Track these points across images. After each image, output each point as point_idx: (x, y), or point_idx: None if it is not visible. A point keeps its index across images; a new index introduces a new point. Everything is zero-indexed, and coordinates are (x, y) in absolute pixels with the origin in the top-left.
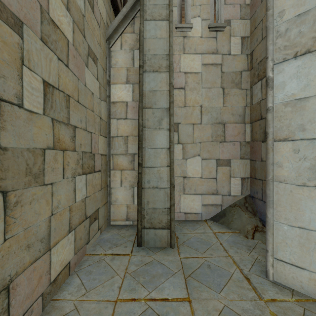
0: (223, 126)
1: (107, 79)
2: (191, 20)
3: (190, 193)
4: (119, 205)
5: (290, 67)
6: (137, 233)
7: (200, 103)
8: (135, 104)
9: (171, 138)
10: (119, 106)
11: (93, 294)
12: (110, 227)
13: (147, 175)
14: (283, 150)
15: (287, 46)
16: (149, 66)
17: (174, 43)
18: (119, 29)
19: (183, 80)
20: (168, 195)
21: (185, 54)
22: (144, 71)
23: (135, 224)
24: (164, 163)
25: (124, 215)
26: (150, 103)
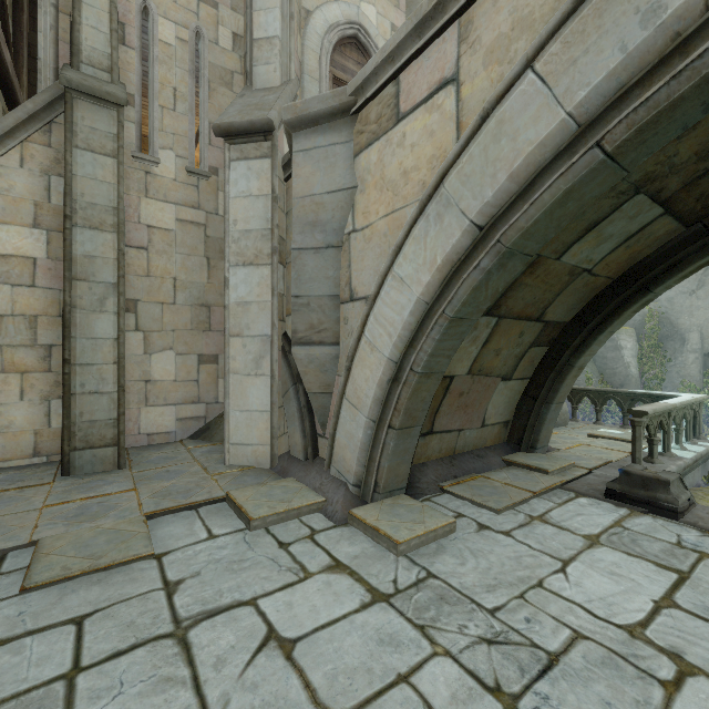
0: (209, 309)
1: None
2: (160, 152)
3: (157, 404)
4: (17, 433)
5: (241, 273)
6: (63, 458)
7: (174, 275)
8: (52, 265)
9: (120, 325)
10: (18, 264)
11: (4, 512)
12: None
13: (80, 375)
14: (236, 345)
15: (239, 254)
16: (84, 219)
17: (129, 177)
18: (17, 132)
19: (145, 236)
20: (116, 402)
21: (149, 198)
22: (74, 224)
23: (53, 461)
24: (109, 359)
25: (29, 447)
26: (85, 273)
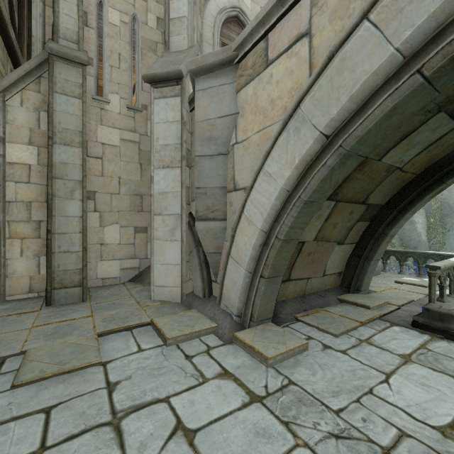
0: (141, 197)
1: (2, 136)
2: (110, 95)
3: (108, 259)
4: (18, 277)
5: (161, 173)
6: (46, 294)
7: (119, 175)
8: (41, 169)
9: (83, 208)
10: (19, 169)
11: (6, 330)
12: (6, 302)
13: (58, 240)
14: (158, 220)
15: (160, 160)
16: (60, 139)
17: (90, 112)
18: (19, 84)
19: (100, 150)
20: (81, 258)
21: (103, 125)
22: (54, 142)
23: (42, 296)
24: (76, 229)
25: (26, 287)
26: (61, 174)
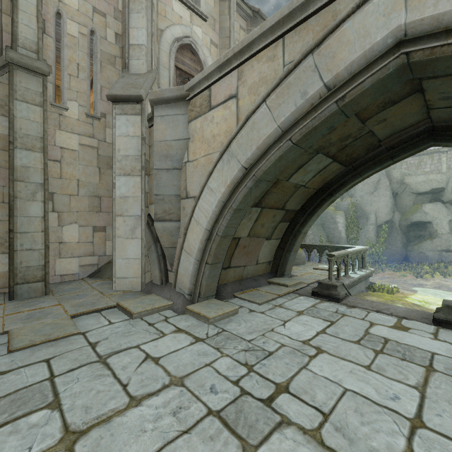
0: (100, 199)
1: None
2: (68, 102)
3: (67, 256)
4: None
5: (123, 180)
6: (9, 289)
7: (77, 178)
8: None
9: (46, 209)
10: None
11: None
12: None
13: (20, 239)
14: (120, 221)
15: (122, 168)
16: (21, 144)
17: (48, 117)
18: None
19: (59, 153)
20: (43, 255)
21: (61, 130)
22: (15, 147)
23: None
24: (38, 229)
25: None
26: (22, 177)
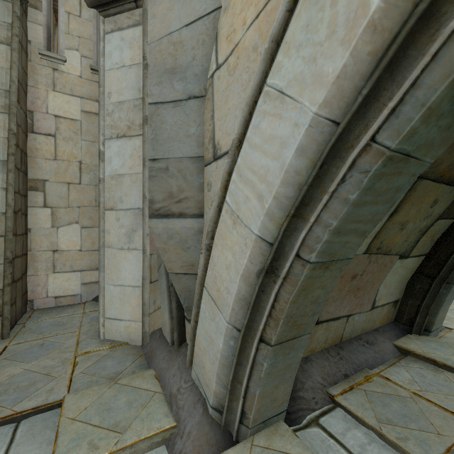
0: None
1: None
2: (66, 52)
3: (64, 270)
4: None
5: (115, 146)
6: None
7: (79, 159)
8: None
9: (7, 200)
10: None
11: None
12: None
13: None
14: (110, 218)
15: (113, 126)
16: None
17: (37, 73)
18: None
19: (53, 125)
20: (1, 274)
21: (56, 91)
22: None
23: None
24: None
25: None
26: None
